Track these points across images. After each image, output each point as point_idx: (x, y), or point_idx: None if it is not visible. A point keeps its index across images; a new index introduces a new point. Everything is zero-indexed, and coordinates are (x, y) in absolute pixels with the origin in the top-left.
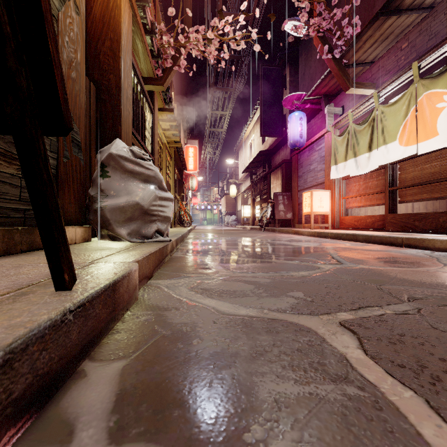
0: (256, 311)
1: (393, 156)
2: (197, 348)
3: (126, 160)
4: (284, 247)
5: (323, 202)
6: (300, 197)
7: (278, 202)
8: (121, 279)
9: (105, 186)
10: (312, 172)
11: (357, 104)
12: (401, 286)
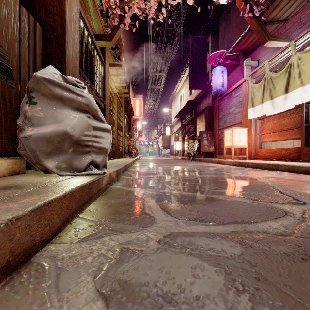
0: None
1: None
2: None
3: (54, 85)
4: (218, 177)
5: (242, 138)
6: (221, 134)
7: (203, 139)
8: None
9: (31, 113)
10: (231, 114)
11: (273, 55)
12: None
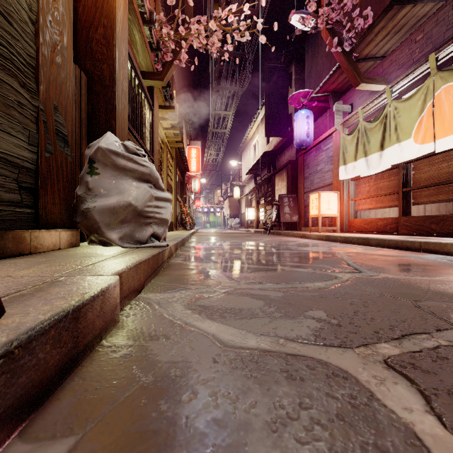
0: (269, 340)
1: (407, 154)
2: (187, 413)
3: (117, 156)
4: (292, 252)
5: (331, 204)
6: (307, 199)
7: (283, 205)
8: (91, 300)
9: (94, 184)
10: (319, 173)
11: (368, 100)
12: (441, 301)
